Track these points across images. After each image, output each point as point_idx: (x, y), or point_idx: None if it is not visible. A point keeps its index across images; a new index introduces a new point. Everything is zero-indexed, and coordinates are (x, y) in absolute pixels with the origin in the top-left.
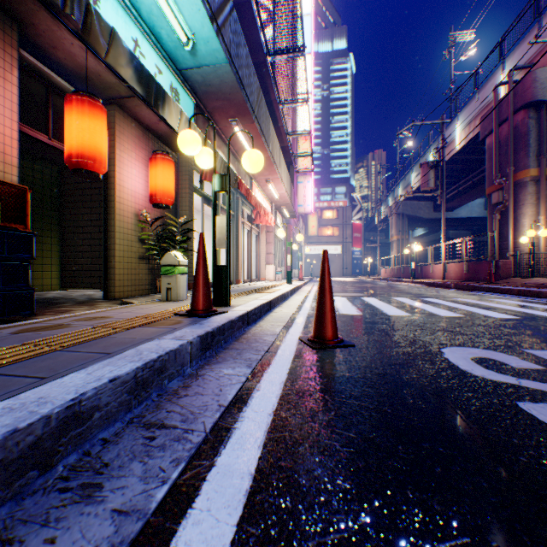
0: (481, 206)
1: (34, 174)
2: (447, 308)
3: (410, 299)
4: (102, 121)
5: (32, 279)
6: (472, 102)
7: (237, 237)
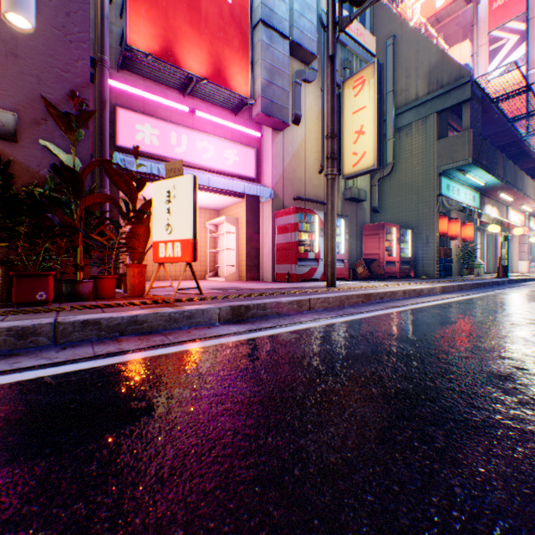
0: None
1: None
2: None
3: None
4: (458, 224)
5: None
6: None
7: (493, 245)
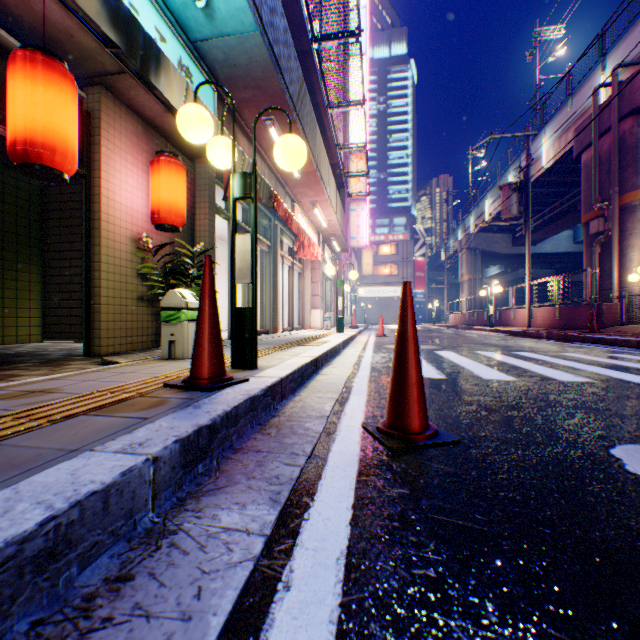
0: (569, 239)
1: (5, 189)
2: (559, 367)
3: (501, 354)
4: (65, 94)
5: (1, 328)
6: (563, 110)
7: (274, 274)
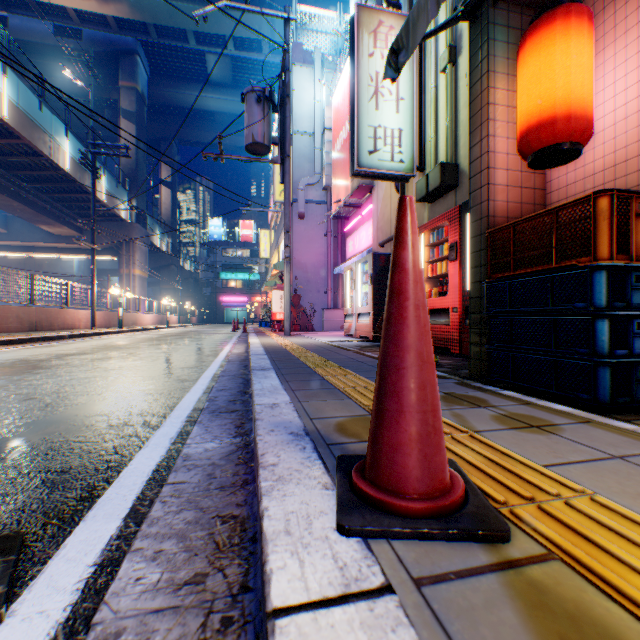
0: None
1: None
2: None
3: None
4: None
5: None
6: None
7: None
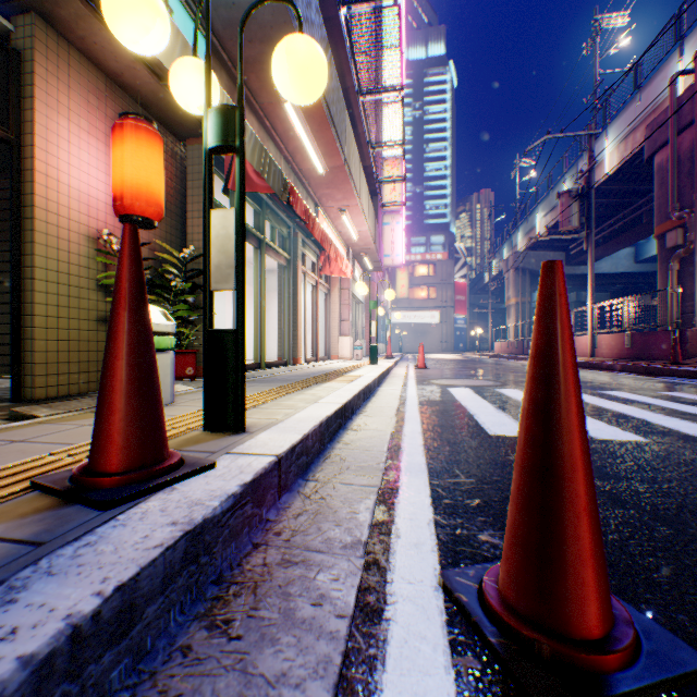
0: (630, 258)
1: None
2: (684, 415)
3: (584, 393)
4: None
5: None
6: (630, 106)
7: (294, 293)
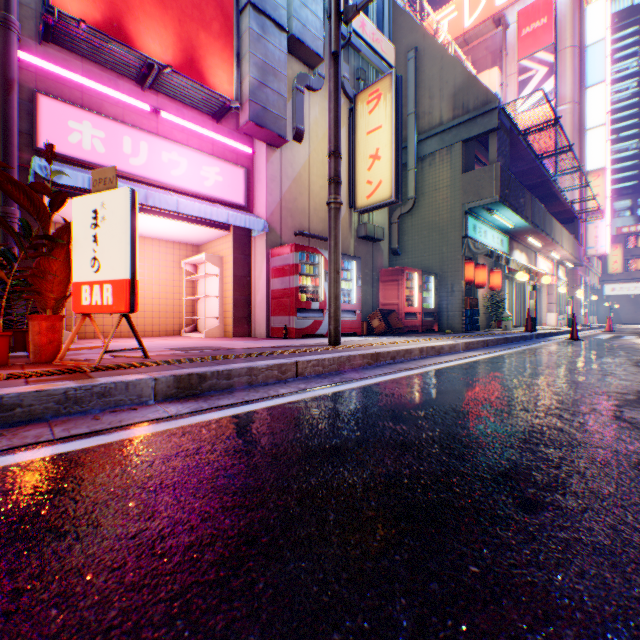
0: None
1: None
2: None
3: None
4: (485, 271)
5: None
6: None
7: (522, 295)
